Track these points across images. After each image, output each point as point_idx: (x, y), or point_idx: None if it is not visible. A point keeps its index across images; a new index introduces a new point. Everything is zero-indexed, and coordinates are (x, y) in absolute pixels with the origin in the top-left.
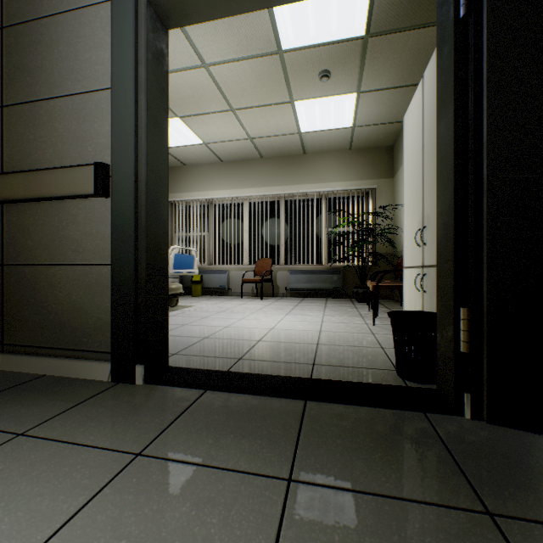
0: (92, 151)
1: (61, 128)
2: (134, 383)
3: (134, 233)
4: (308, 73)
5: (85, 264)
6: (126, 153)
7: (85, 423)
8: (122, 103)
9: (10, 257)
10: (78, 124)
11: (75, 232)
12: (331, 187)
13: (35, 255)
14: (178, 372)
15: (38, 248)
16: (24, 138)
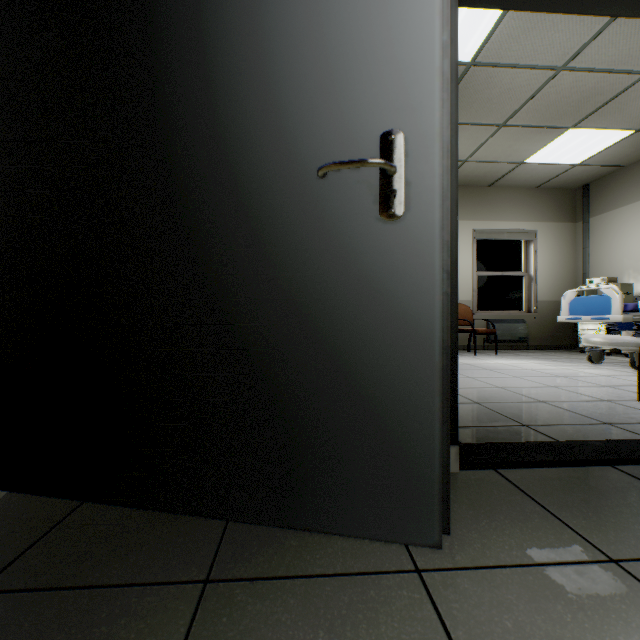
0: None
1: None
2: None
3: None
4: None
5: None
6: None
7: None
8: None
9: None
10: None
11: None
12: None
13: None
14: None
15: None
16: None
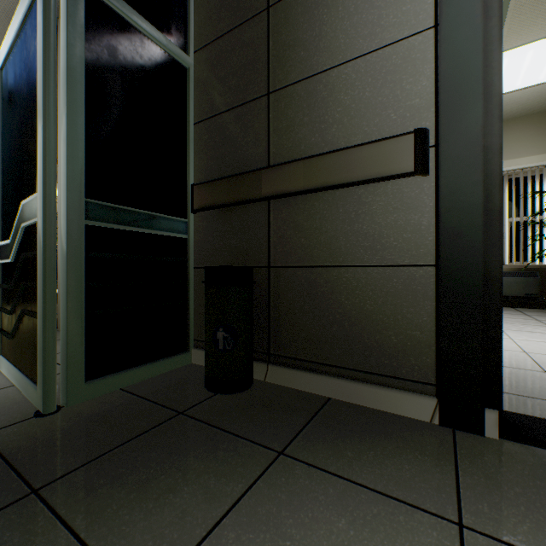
0: (397, 118)
1: (347, 100)
2: (482, 435)
3: (482, 220)
4: (540, 4)
5: (384, 265)
6: (467, 107)
7: (541, 522)
8: (458, 39)
9: (278, 258)
10: (373, 89)
11: (368, 226)
12: (518, 165)
13: (310, 256)
14: (534, 424)
15: (314, 247)
16: (295, 123)
